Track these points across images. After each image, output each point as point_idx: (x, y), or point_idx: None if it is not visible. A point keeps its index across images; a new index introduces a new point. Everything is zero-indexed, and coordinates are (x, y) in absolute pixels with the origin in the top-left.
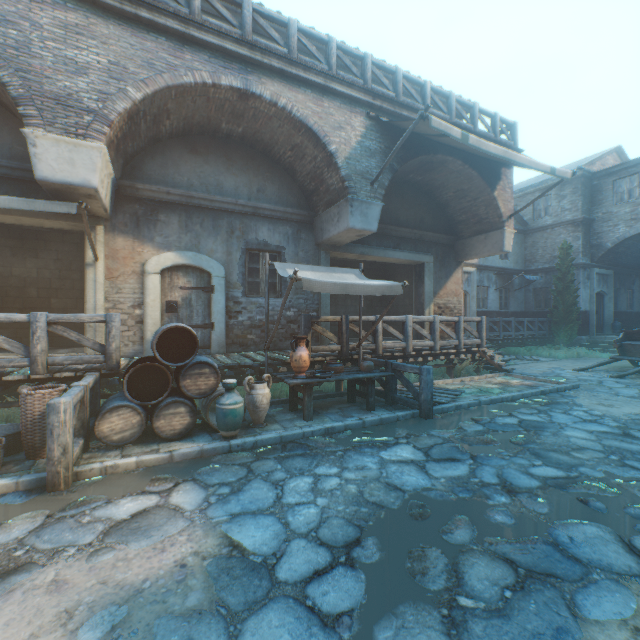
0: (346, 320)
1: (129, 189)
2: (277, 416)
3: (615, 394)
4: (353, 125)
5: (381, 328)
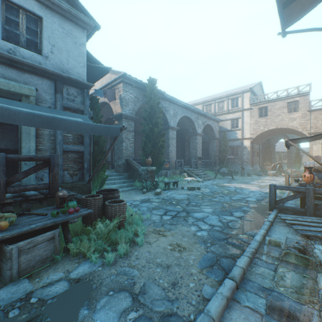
0: None
1: None
2: (318, 203)
3: (135, 299)
4: None
5: None
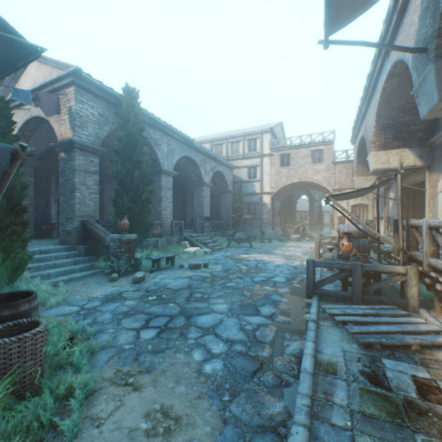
0: (406, 224)
1: (432, 144)
2: None
3: None
4: (416, 6)
5: (424, 236)
